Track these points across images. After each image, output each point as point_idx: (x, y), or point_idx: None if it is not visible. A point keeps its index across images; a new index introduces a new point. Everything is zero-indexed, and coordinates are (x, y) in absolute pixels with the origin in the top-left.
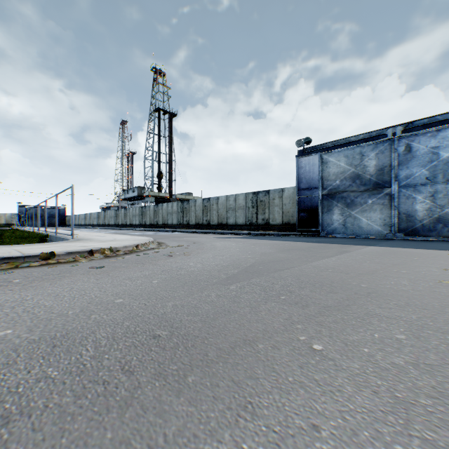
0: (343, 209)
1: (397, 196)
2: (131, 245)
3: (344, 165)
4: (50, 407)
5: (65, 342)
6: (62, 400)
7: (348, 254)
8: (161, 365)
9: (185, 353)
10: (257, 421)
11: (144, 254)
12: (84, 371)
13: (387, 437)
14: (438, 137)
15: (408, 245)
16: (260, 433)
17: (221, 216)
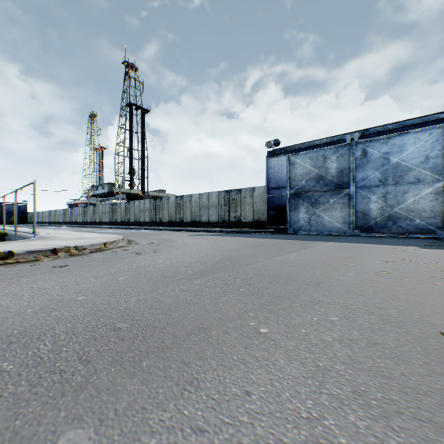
0: (308, 208)
1: (355, 196)
2: (99, 244)
3: (309, 166)
4: (5, 396)
5: (23, 338)
6: (17, 389)
7: (309, 249)
8: (119, 354)
9: (143, 342)
10: (199, 392)
11: (112, 252)
12: (41, 363)
13: (303, 395)
14: (389, 144)
15: (363, 240)
16: (201, 401)
17: (194, 214)
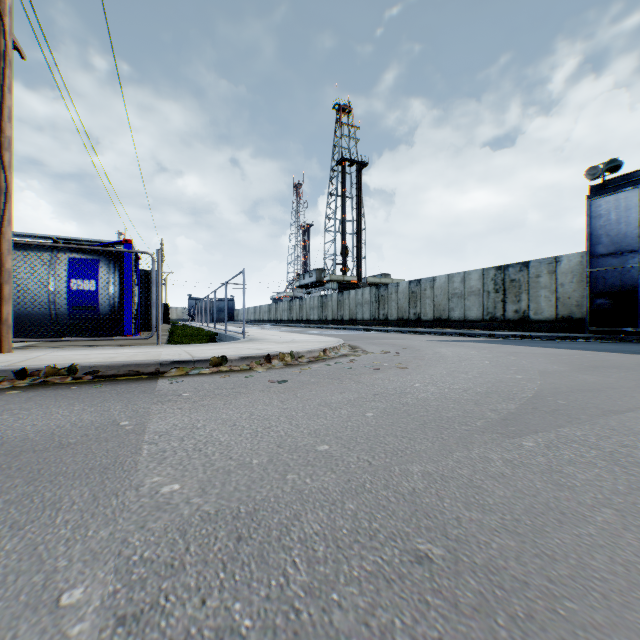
0: None
1: None
2: (317, 350)
3: None
4: None
5: (254, 530)
6: None
7: None
8: None
9: None
10: None
11: (336, 363)
12: (299, 635)
13: None
14: None
15: None
16: None
17: (439, 307)
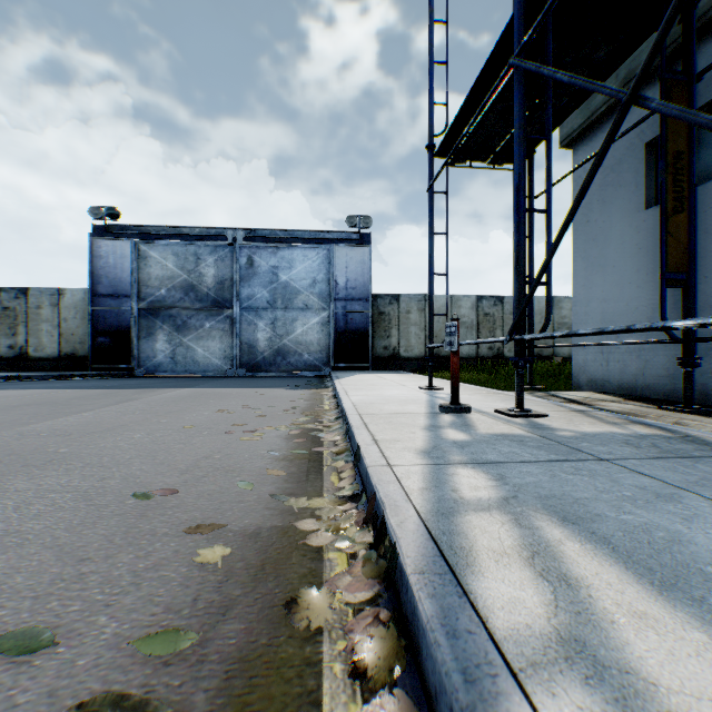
0: (172, 334)
1: (240, 321)
2: None
3: (174, 267)
4: None
5: None
6: None
7: (129, 403)
8: None
9: None
10: None
11: None
12: None
13: None
14: (279, 256)
15: (237, 383)
16: None
17: None
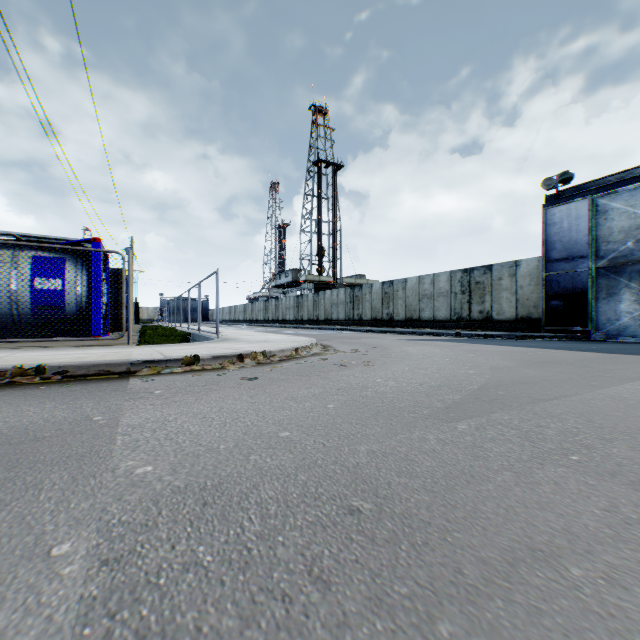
0: None
1: None
2: (289, 349)
3: None
4: (203, 634)
5: (218, 498)
6: (220, 621)
7: None
8: (377, 580)
9: (415, 558)
10: None
11: (306, 361)
12: (249, 563)
13: None
14: None
15: None
16: None
17: (410, 307)
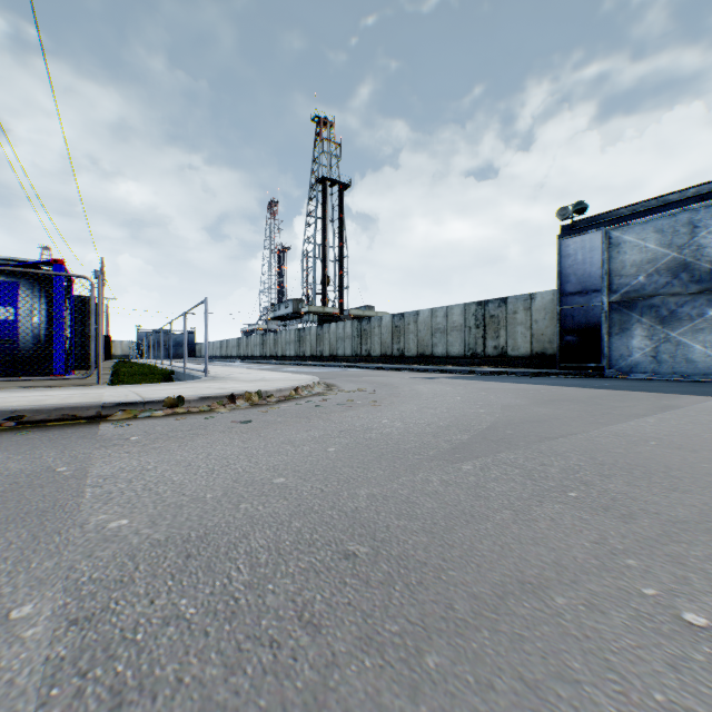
0: (652, 328)
1: None
2: (288, 388)
3: (655, 246)
4: (184, 684)
5: (203, 549)
6: (203, 670)
7: (677, 411)
8: (369, 620)
9: (409, 597)
10: None
11: (307, 402)
12: (236, 613)
13: None
14: None
15: None
16: None
17: (422, 342)
